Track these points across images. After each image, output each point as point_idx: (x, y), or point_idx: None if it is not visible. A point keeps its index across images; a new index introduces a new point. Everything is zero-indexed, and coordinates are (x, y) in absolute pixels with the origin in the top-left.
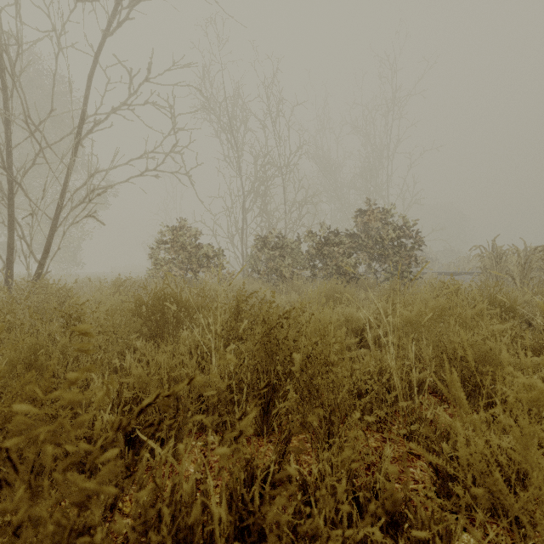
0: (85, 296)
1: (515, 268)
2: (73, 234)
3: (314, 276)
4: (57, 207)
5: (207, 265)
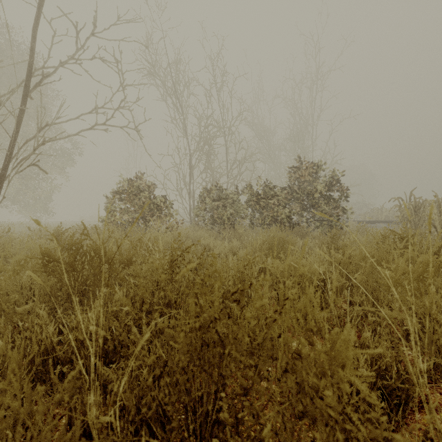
0: (17, 245)
1: (436, 217)
2: (42, 187)
3: (252, 224)
4: (5, 158)
5: (156, 214)
